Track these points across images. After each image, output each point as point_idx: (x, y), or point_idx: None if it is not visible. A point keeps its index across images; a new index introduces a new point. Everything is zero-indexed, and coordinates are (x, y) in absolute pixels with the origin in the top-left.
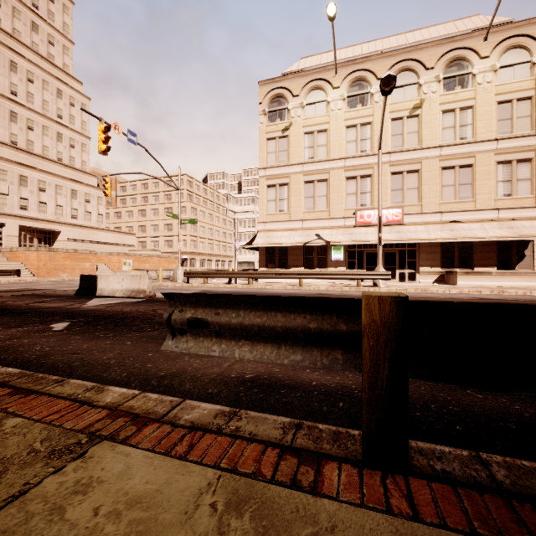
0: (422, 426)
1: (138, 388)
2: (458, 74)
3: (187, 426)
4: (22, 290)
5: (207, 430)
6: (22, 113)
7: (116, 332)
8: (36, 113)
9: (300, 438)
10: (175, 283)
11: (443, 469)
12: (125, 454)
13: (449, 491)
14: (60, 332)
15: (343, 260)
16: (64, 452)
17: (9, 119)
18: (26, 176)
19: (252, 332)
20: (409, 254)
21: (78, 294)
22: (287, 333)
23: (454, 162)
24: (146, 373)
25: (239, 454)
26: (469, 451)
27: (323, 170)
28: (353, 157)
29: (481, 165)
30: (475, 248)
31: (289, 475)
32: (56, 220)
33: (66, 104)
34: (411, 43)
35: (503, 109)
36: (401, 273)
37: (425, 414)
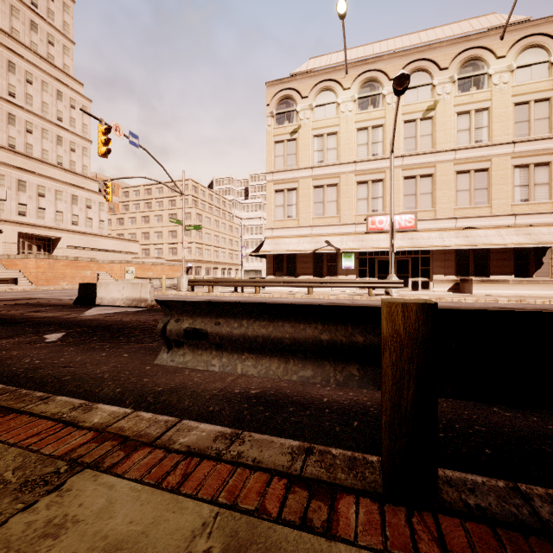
0: (447, 449)
1: (132, 405)
2: (473, 75)
3: (182, 451)
4: (18, 299)
5: (204, 455)
6: (20, 115)
7: (113, 343)
8: (35, 115)
9: (310, 466)
10: (179, 292)
11: (477, 504)
12: (108, 486)
13: (487, 532)
14: (53, 344)
15: (354, 267)
16: (38, 484)
17: (7, 121)
18: (24, 181)
19: (256, 344)
20: (422, 261)
21: (76, 303)
22: (296, 346)
23: (469, 165)
24: (141, 388)
25: (241, 485)
26: (505, 482)
27: (333, 174)
28: (364, 160)
29: (498, 169)
30: (491, 255)
31: (298, 512)
32: (56, 227)
33: (66, 106)
34: (425, 42)
35: (520, 111)
36: (414, 281)
37: (450, 436)
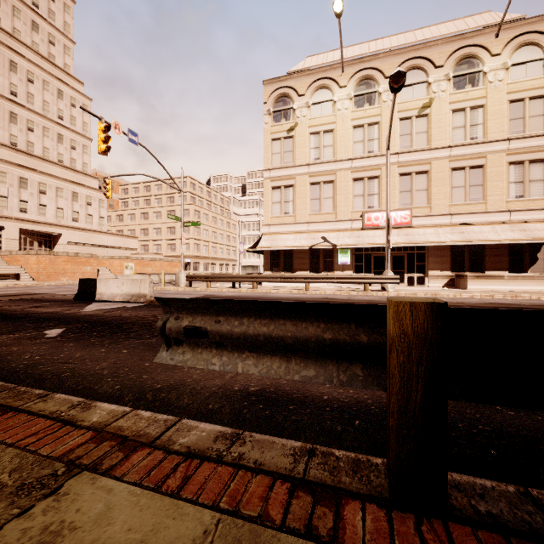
0: (451, 450)
1: (132, 402)
2: (468, 73)
3: (182, 453)
4: (20, 294)
5: (205, 457)
6: (22, 114)
7: (113, 339)
8: (36, 114)
9: (313, 468)
10: (177, 287)
11: (488, 511)
12: (106, 489)
13: (501, 542)
14: (53, 339)
15: (350, 263)
16: (34, 487)
17: (9, 120)
18: (26, 178)
19: (257, 342)
20: (417, 257)
21: (76, 298)
22: (298, 345)
23: (464, 162)
24: (141, 385)
25: (243, 490)
26: (515, 487)
27: (329, 171)
28: (360, 157)
29: (493, 166)
30: (486, 251)
31: (302, 519)
32: (57, 223)
33: (67, 105)
34: (420, 40)
35: (515, 108)
36: (410, 277)
37: (453, 436)
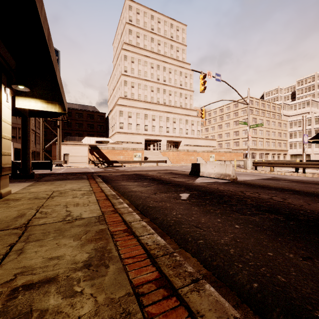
0: None
1: None
2: None
3: None
4: (167, 170)
5: None
6: (167, 89)
7: (221, 209)
8: (172, 87)
9: None
10: (246, 170)
11: None
12: None
13: None
14: (185, 202)
15: None
16: None
17: (163, 93)
18: (168, 117)
19: None
20: None
21: (190, 174)
22: None
23: None
24: (285, 296)
25: None
26: None
27: None
28: None
29: None
30: None
31: None
32: (179, 136)
33: (183, 77)
34: None
35: None
36: None
37: None
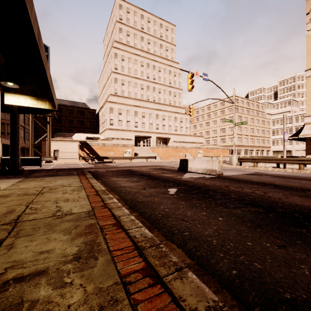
0: None
1: (259, 307)
2: None
3: None
4: (156, 165)
5: None
6: (156, 87)
7: (206, 203)
8: (161, 85)
9: None
10: (231, 165)
11: None
12: None
13: None
14: (173, 196)
15: None
16: None
17: (152, 91)
18: (158, 114)
19: None
20: None
21: (178, 169)
22: None
23: None
24: (260, 281)
25: None
26: None
27: None
28: None
29: None
30: None
31: None
32: (168, 133)
33: (172, 76)
34: None
35: None
36: None
37: None
